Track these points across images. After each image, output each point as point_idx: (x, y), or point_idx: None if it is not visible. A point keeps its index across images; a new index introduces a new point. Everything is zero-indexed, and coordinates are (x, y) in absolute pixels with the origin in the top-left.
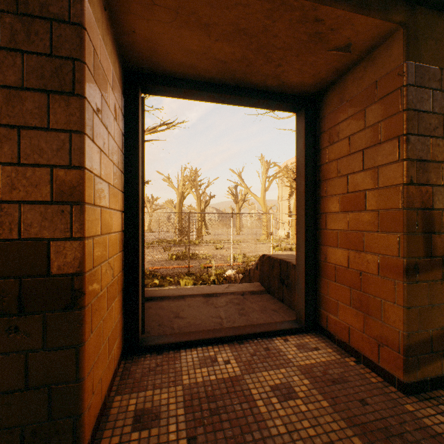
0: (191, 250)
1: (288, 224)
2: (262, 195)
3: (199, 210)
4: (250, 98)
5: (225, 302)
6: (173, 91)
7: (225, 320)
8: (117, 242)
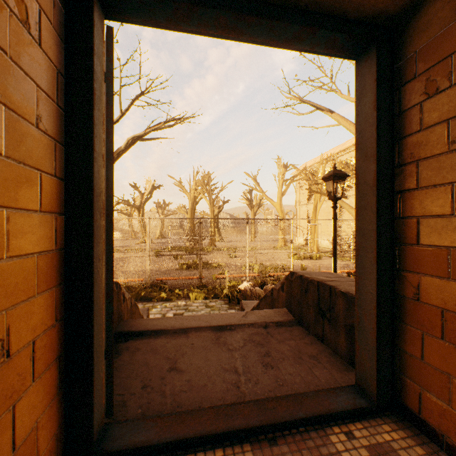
0: (203, 258)
1: (306, 230)
2: (279, 199)
3: (212, 216)
4: (288, 24)
5: (242, 341)
6: (156, 9)
7: (243, 376)
8: (32, 274)
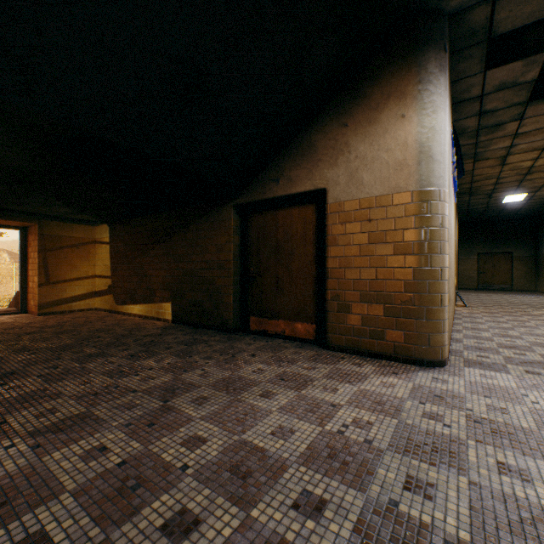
0: None
1: None
2: None
3: None
4: None
5: None
6: None
7: None
8: None
